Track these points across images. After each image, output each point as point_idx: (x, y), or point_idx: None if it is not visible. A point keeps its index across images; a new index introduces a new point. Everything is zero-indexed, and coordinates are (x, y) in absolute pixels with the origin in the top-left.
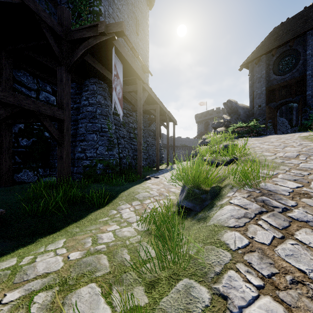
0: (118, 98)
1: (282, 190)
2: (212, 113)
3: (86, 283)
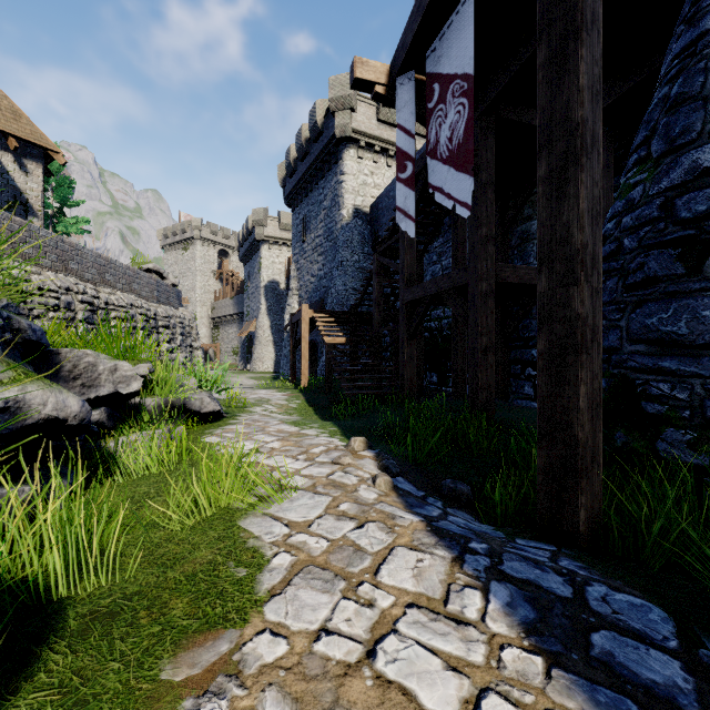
0: (450, 156)
1: None
2: None
3: (255, 401)
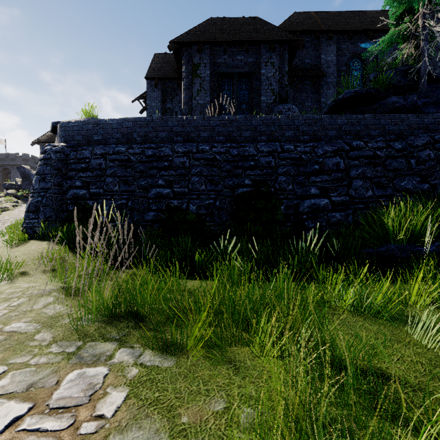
0: None
1: (4, 219)
2: (17, 159)
3: None
